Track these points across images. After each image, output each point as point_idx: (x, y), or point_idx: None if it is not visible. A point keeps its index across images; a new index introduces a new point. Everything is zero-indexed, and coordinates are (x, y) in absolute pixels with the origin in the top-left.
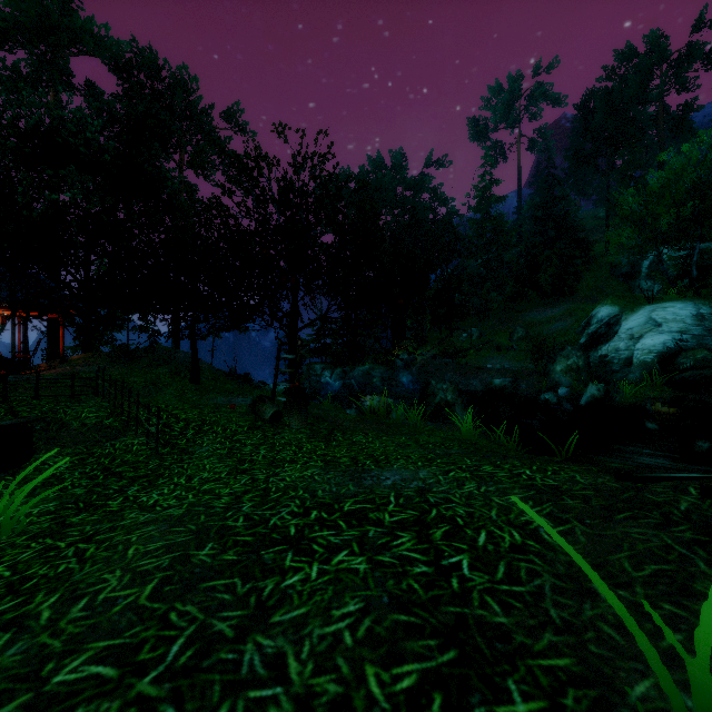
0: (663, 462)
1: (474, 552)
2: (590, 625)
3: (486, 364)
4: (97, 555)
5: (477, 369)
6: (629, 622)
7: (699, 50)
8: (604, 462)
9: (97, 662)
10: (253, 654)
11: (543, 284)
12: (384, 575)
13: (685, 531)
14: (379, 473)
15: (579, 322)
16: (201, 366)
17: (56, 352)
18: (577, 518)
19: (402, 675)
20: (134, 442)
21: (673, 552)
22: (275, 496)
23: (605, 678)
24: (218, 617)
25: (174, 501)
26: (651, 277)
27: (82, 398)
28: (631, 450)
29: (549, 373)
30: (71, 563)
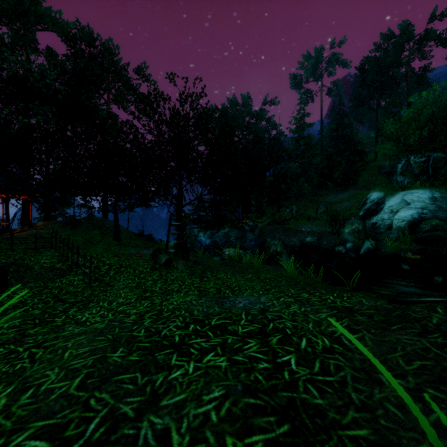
0: (414, 290)
1: (298, 353)
2: (379, 405)
3: (301, 228)
4: (43, 357)
5: (296, 232)
6: (412, 407)
7: (432, 33)
8: (377, 290)
9: (35, 438)
10: (147, 430)
11: (336, 178)
12: (238, 370)
13: (438, 337)
14: (235, 299)
15: (359, 202)
16: (121, 230)
17: (27, 220)
18: (366, 329)
19: (251, 444)
20: (75, 278)
21: (431, 352)
22: (166, 315)
23: (393, 444)
24: (124, 402)
25: (99, 318)
26: (403, 174)
27: (42, 250)
28: (394, 282)
29: (340, 234)
30: (25, 363)
